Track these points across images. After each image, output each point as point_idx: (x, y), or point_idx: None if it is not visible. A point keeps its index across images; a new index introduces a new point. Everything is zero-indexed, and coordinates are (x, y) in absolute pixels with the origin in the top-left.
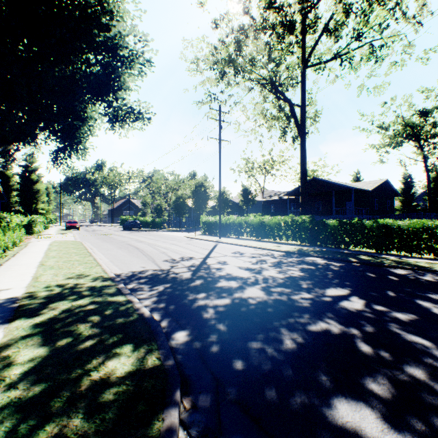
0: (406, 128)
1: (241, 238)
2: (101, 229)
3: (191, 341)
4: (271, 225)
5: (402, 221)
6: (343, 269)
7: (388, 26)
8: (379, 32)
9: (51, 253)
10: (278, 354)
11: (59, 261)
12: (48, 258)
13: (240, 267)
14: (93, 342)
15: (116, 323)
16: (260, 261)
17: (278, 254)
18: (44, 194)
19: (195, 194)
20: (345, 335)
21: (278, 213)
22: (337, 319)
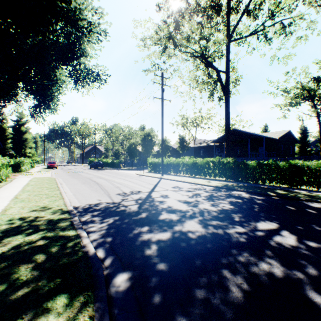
0: (304, 91)
1: (179, 175)
2: (73, 168)
3: (132, 288)
4: (202, 165)
5: (310, 162)
6: (266, 203)
7: (297, 6)
8: (289, 11)
9: (28, 187)
10: (225, 308)
11: (31, 195)
12: (24, 192)
13: (179, 200)
14: (26, 291)
15: (58, 263)
16: (195, 195)
17: (209, 189)
18: (31, 141)
19: (144, 141)
20: (292, 280)
21: (206, 156)
22: (277, 257)
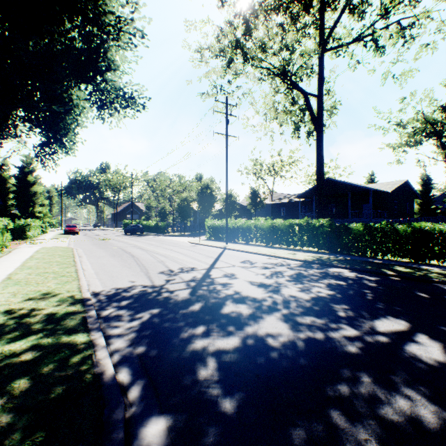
0: (427, 125)
1: (250, 244)
2: (102, 234)
3: None
4: (284, 229)
5: (444, 225)
6: (383, 286)
7: None
8: (411, 6)
9: (30, 262)
10: None
11: (32, 274)
12: (23, 269)
13: (251, 282)
14: None
15: (48, 398)
16: (275, 274)
17: (295, 264)
18: (42, 196)
19: (200, 196)
20: None
21: (288, 216)
22: (419, 386)
